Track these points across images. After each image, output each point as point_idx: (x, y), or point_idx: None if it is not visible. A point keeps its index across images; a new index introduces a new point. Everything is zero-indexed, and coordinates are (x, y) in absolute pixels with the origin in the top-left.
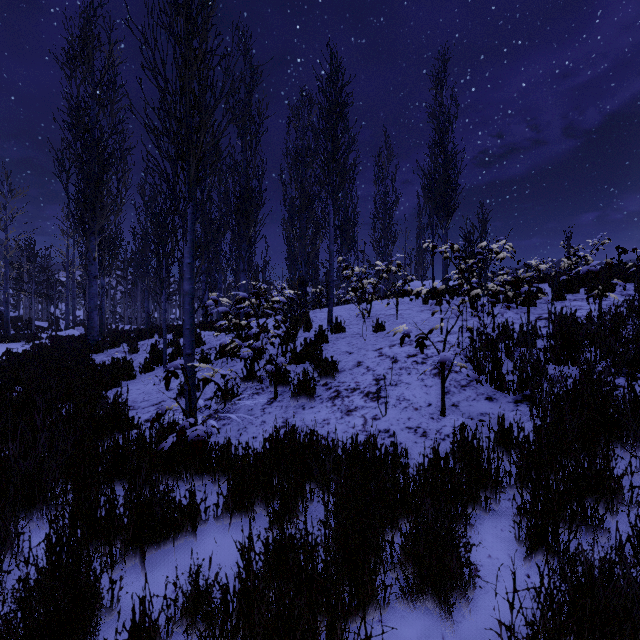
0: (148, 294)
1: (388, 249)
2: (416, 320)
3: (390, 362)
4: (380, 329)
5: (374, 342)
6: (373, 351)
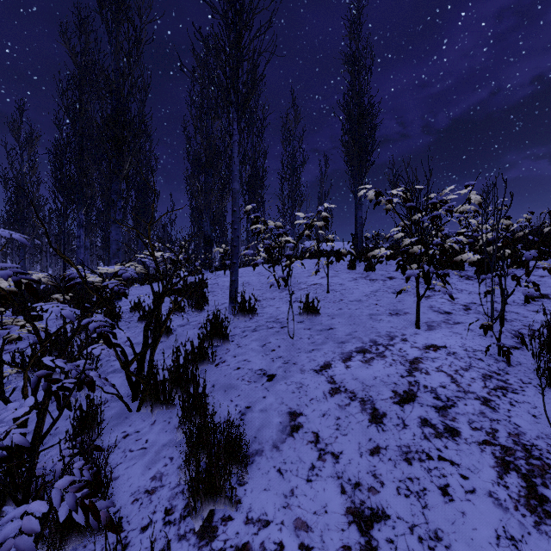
0: (24, 251)
1: (295, 210)
2: (358, 296)
3: (365, 420)
4: (311, 313)
5: (309, 344)
6: (315, 373)
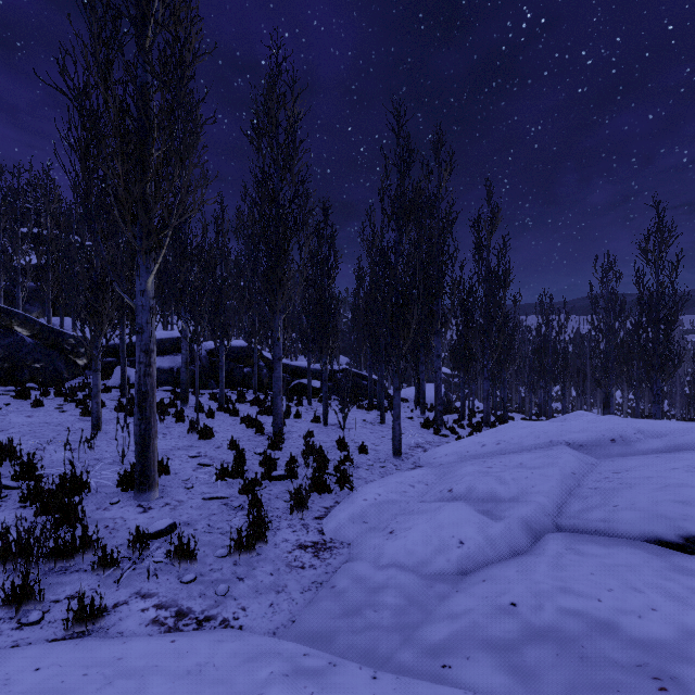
0: None
1: None
2: None
3: None
4: None
5: None
6: None
